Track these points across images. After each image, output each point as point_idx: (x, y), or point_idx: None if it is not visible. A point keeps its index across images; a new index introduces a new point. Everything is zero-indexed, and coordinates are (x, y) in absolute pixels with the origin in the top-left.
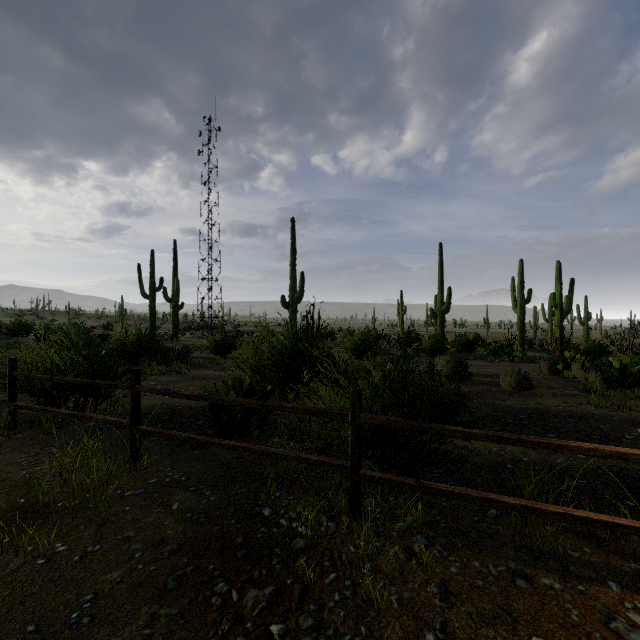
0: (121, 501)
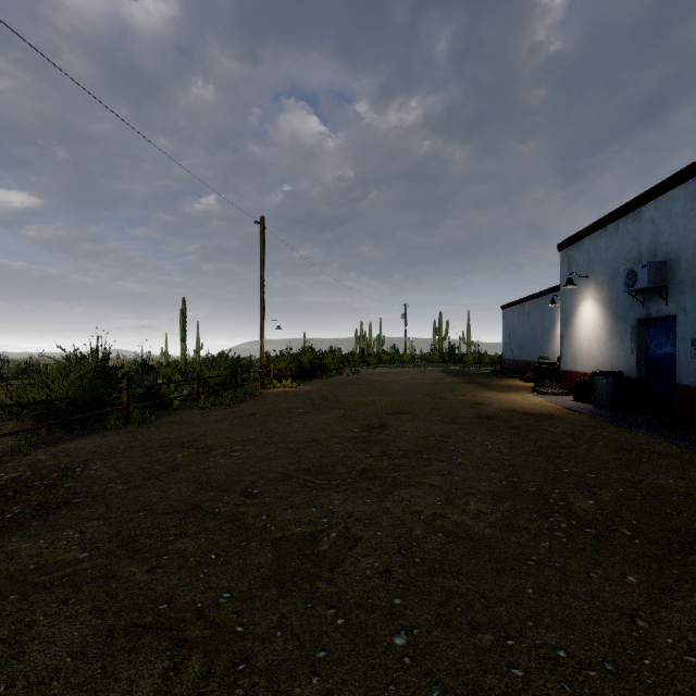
0: (222, 406)
